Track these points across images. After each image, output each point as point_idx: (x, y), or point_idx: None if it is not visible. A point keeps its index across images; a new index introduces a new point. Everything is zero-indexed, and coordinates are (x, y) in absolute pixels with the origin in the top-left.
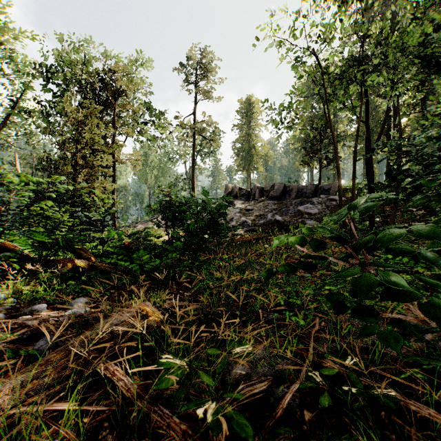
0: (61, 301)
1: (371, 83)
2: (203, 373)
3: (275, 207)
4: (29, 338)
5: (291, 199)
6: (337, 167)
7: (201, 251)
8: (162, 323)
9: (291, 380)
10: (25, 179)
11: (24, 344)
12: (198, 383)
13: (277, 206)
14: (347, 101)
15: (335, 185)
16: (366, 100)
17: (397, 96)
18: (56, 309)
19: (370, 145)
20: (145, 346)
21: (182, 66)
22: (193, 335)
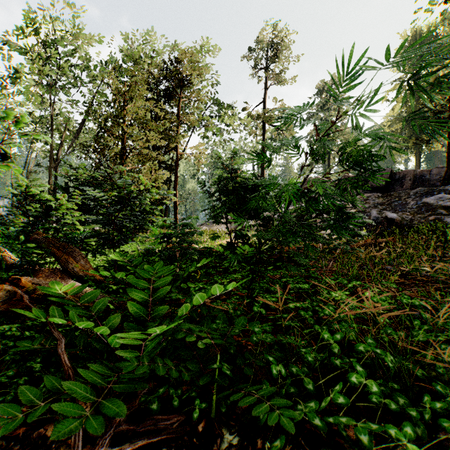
0: None
1: None
2: None
3: (381, 200)
4: None
5: (403, 190)
6: None
7: None
8: None
9: None
10: None
11: None
12: None
13: (383, 199)
14: None
15: None
16: None
17: None
18: None
19: None
20: None
21: (250, 49)
22: None
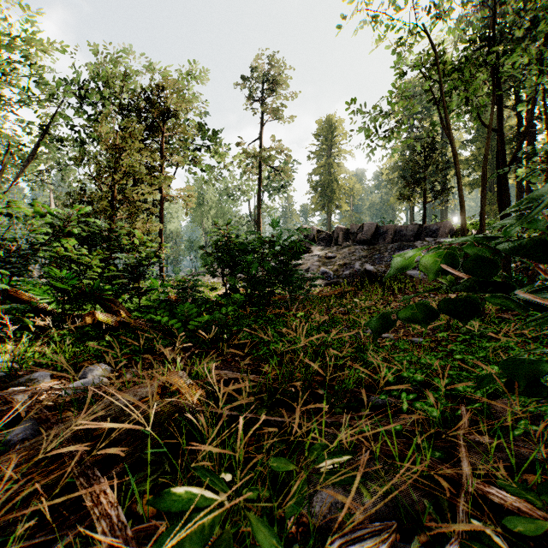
0: (74, 368)
1: (510, 66)
2: (259, 519)
3: (365, 253)
4: (11, 421)
5: (385, 243)
6: (459, 189)
7: (268, 307)
8: (203, 405)
9: (430, 526)
10: (40, 210)
11: (0, 429)
12: (250, 530)
13: (367, 252)
14: (472, 97)
15: (445, 224)
16: (498, 96)
17: (542, 92)
18: (64, 378)
19: (504, 159)
20: (171, 442)
21: (245, 79)
22: (251, 427)
